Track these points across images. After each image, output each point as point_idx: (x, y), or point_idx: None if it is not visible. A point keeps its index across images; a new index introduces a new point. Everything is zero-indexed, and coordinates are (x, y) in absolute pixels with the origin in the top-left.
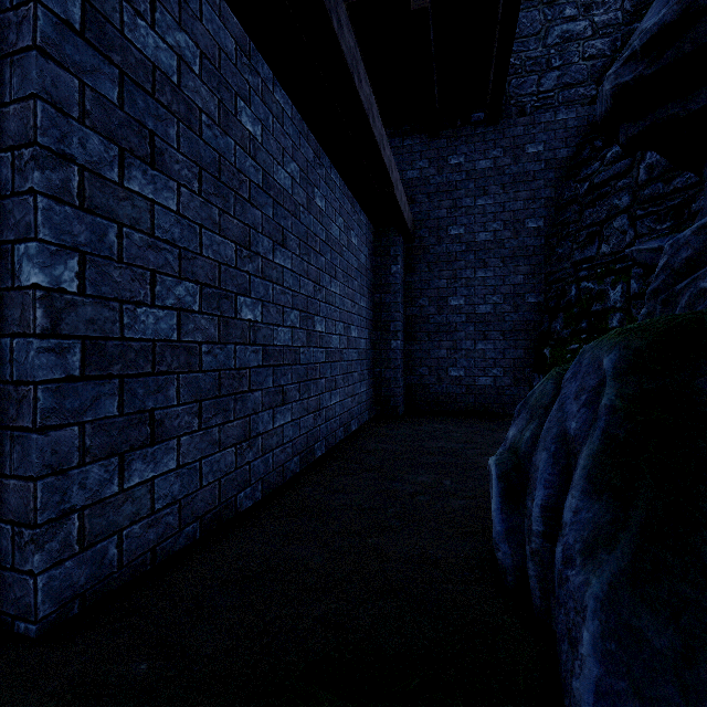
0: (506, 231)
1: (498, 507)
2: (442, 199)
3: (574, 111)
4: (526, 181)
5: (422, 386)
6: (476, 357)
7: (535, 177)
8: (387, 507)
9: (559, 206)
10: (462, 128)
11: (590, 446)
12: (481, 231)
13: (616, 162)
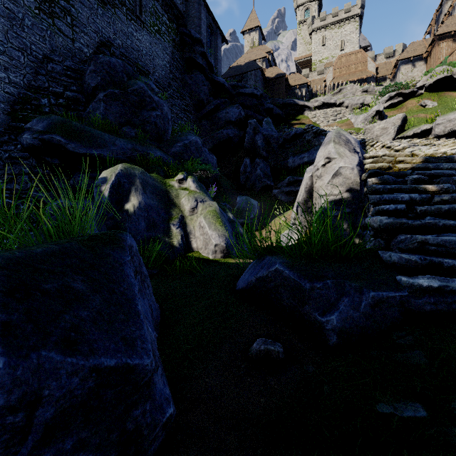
0: None
1: None
2: None
3: None
4: None
5: None
6: None
7: None
8: None
9: None
10: None
11: None
12: None
13: (23, 152)
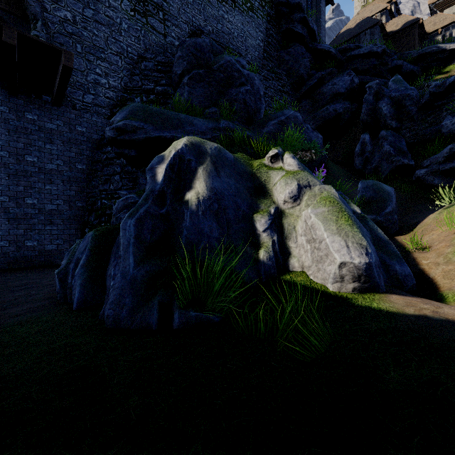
0: (65, 166)
1: (59, 282)
2: (20, 136)
3: (101, 119)
4: (76, 144)
5: (3, 253)
6: (46, 234)
7: (81, 143)
8: (2, 305)
9: (93, 161)
10: (36, 99)
11: (83, 258)
12: (49, 163)
13: None
